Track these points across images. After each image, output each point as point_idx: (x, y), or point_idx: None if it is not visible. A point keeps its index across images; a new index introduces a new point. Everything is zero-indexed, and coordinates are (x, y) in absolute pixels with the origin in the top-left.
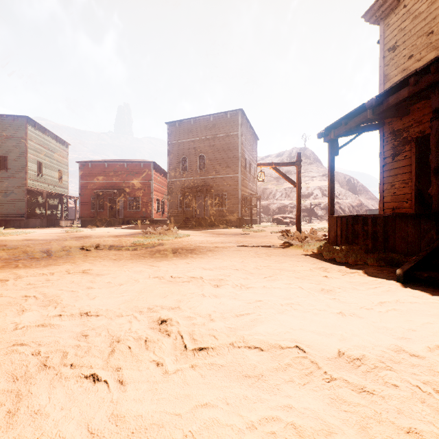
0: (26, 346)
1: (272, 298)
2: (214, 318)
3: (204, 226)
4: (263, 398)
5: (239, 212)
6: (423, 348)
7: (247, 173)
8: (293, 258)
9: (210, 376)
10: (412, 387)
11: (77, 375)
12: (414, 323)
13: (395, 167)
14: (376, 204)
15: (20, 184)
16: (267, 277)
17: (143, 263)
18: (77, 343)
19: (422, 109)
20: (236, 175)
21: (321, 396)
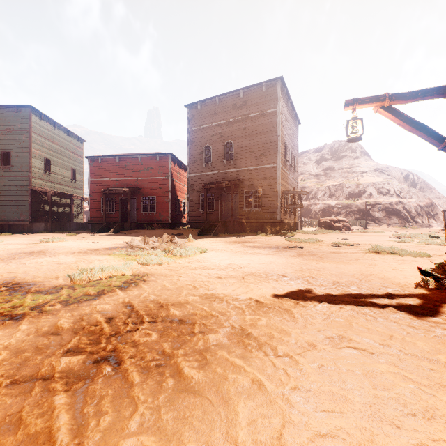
0: None
1: None
2: None
3: (231, 231)
4: None
5: (277, 213)
6: None
7: (288, 163)
8: None
9: None
10: None
11: None
12: None
13: None
14: (444, 204)
15: (24, 183)
16: None
17: None
18: None
19: None
20: (273, 166)
21: None
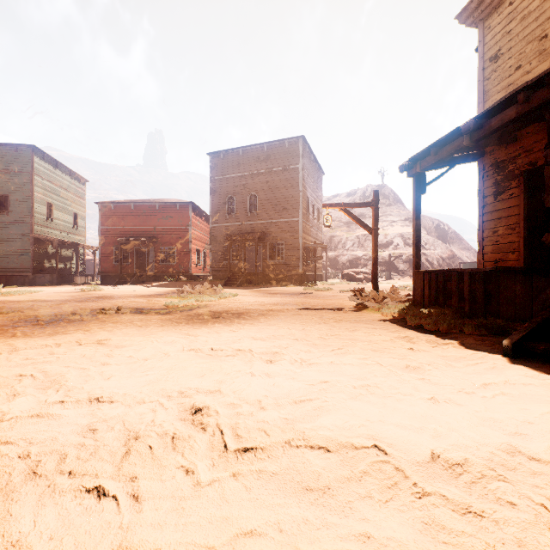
0: (12, 444)
1: (342, 378)
2: (265, 406)
3: (255, 283)
4: (329, 522)
5: (299, 265)
6: (546, 449)
7: (310, 216)
8: (368, 325)
9: (258, 489)
10: (535, 507)
11: (76, 488)
12: (531, 413)
13: (498, 209)
14: (472, 255)
15: (25, 230)
16: (336, 350)
17: (177, 330)
18: (82, 440)
19: (533, 134)
20: (296, 220)
21: (410, 520)
